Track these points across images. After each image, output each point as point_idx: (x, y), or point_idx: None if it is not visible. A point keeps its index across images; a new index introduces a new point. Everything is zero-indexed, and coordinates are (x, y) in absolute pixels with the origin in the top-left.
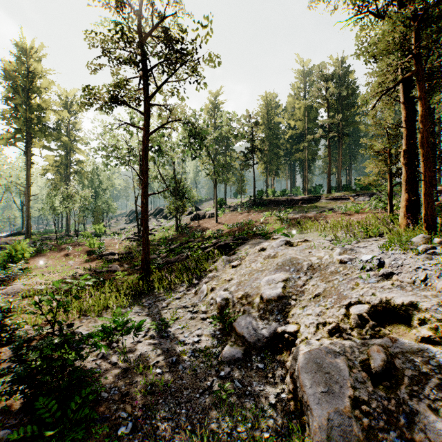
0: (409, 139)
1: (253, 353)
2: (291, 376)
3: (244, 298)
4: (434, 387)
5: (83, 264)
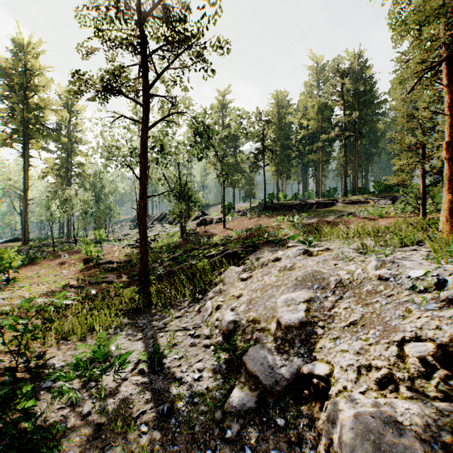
0: (452, 128)
1: (269, 400)
2: (327, 448)
3: (257, 321)
4: None
5: (78, 273)
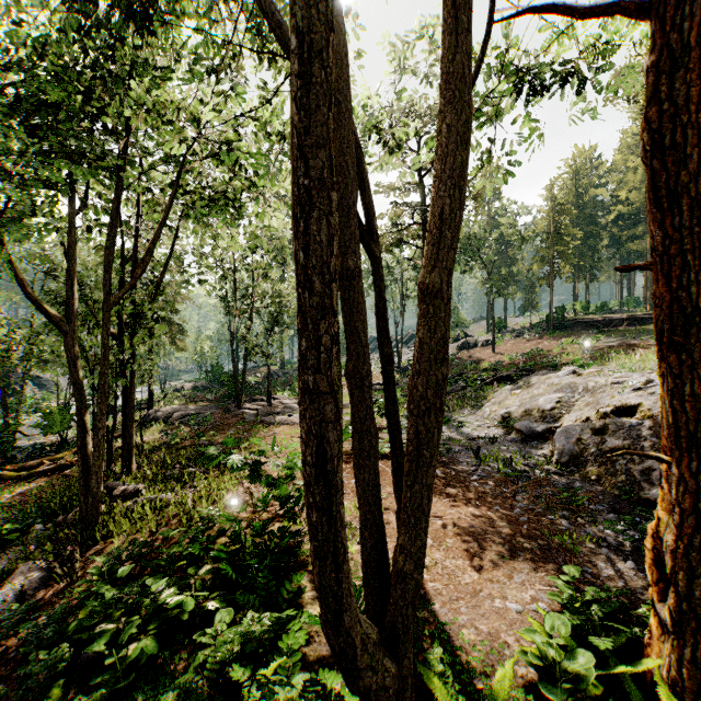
0: None
1: (528, 441)
2: (551, 443)
3: (524, 412)
4: (622, 433)
5: None
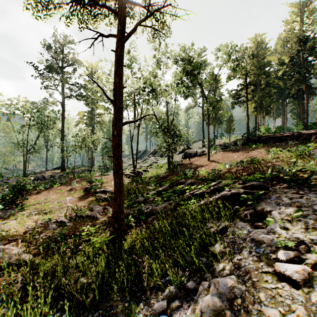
0: None
1: None
2: None
3: None
4: None
5: (77, 201)
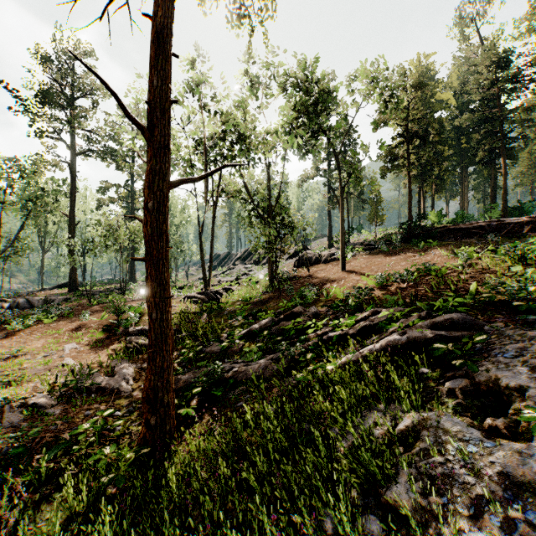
0: None
1: None
2: None
3: None
4: None
5: (86, 352)
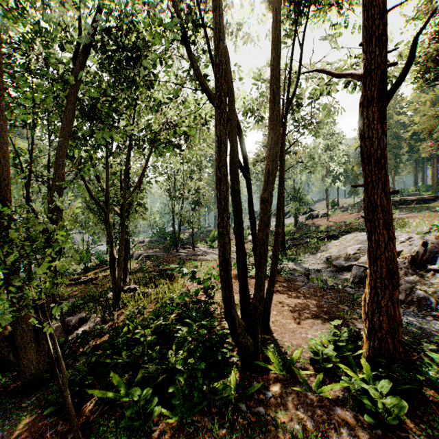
0: None
1: (340, 271)
2: (351, 272)
3: (339, 255)
4: None
5: None
